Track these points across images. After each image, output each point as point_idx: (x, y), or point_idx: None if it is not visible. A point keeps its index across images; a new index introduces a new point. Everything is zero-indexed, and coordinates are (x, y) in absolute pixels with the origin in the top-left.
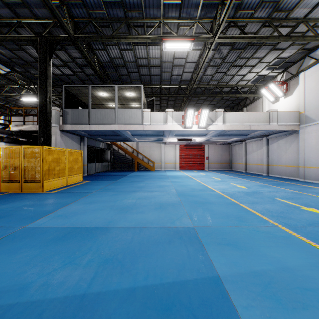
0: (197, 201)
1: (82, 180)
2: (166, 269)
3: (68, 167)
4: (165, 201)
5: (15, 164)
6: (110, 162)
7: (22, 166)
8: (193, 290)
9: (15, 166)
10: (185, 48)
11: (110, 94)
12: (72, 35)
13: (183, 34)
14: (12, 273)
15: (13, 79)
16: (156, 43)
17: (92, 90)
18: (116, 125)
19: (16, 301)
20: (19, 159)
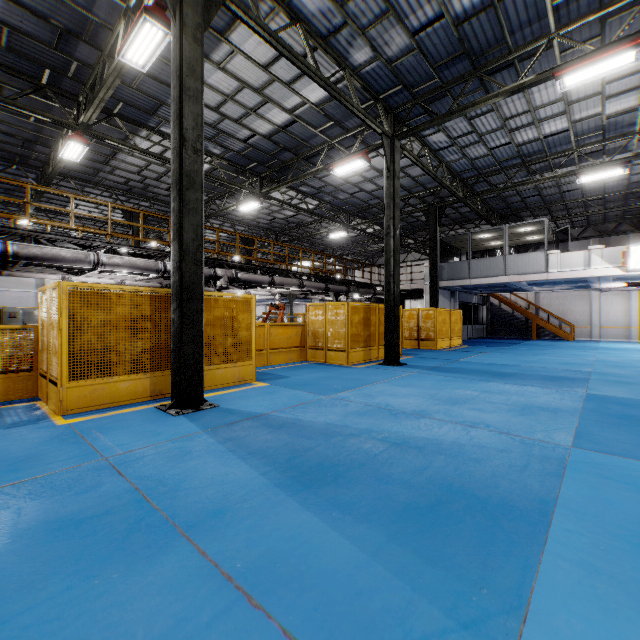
0: (617, 365)
1: (461, 344)
2: (557, 374)
3: (451, 328)
4: (573, 362)
5: (413, 324)
6: (486, 325)
7: (419, 326)
8: (570, 377)
9: (413, 326)
10: (614, 174)
11: (494, 235)
12: (461, 199)
13: (609, 159)
14: (478, 367)
15: (377, 234)
16: (569, 164)
17: (472, 235)
18: (505, 277)
19: (489, 370)
20: (416, 320)
